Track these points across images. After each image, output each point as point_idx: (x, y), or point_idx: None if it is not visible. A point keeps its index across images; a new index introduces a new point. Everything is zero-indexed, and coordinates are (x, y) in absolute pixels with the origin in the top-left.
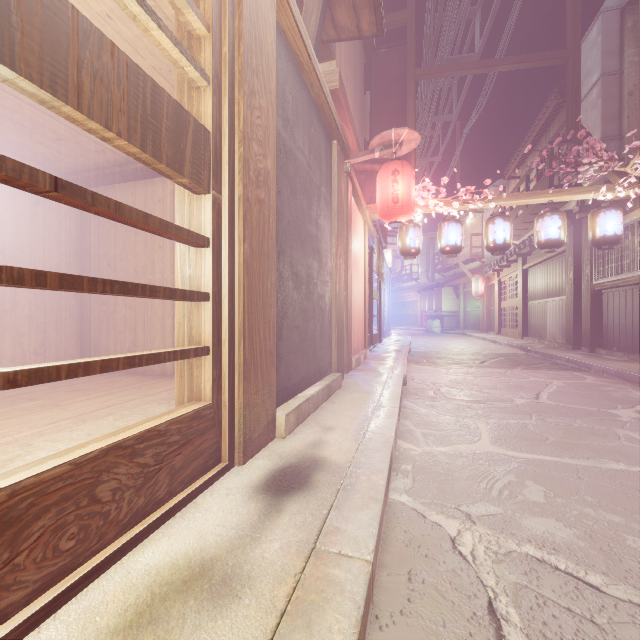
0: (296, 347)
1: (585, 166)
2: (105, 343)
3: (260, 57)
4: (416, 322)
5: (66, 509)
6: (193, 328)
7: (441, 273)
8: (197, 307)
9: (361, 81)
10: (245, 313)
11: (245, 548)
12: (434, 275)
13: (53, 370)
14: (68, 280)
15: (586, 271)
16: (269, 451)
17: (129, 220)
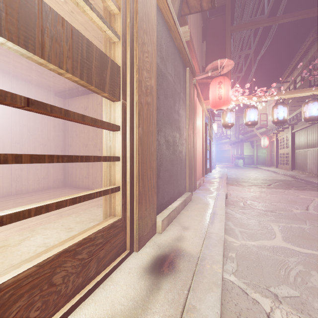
0: (167, 181)
1: None
2: (75, 173)
3: (148, 23)
4: (229, 160)
5: (34, 293)
6: (111, 175)
7: (243, 135)
8: (113, 164)
9: (201, 36)
10: (139, 166)
11: (138, 317)
12: (239, 136)
13: (26, 212)
14: (35, 158)
15: None
16: (153, 242)
17: (73, 119)
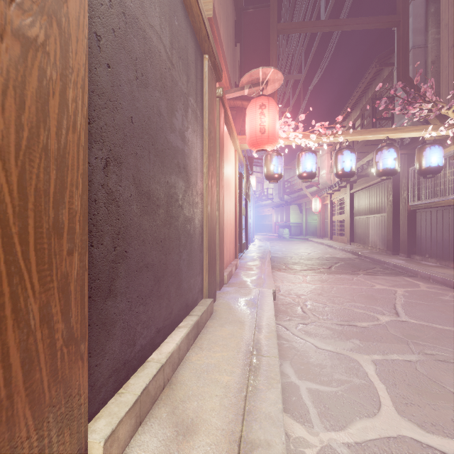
0: (147, 293)
1: (416, 109)
2: None
3: None
4: (271, 230)
5: None
6: None
7: (289, 195)
8: None
9: (232, 33)
10: None
11: None
12: (284, 196)
13: None
14: None
15: (404, 195)
16: None
17: None
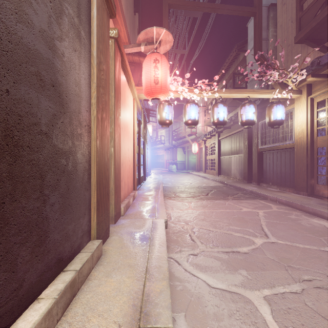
0: None
1: (268, 76)
2: None
3: None
4: (163, 166)
5: None
6: None
7: (176, 141)
8: None
9: (132, 1)
10: None
11: None
12: (172, 142)
13: None
14: None
15: (255, 141)
16: None
17: None
